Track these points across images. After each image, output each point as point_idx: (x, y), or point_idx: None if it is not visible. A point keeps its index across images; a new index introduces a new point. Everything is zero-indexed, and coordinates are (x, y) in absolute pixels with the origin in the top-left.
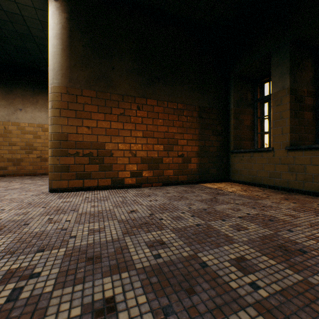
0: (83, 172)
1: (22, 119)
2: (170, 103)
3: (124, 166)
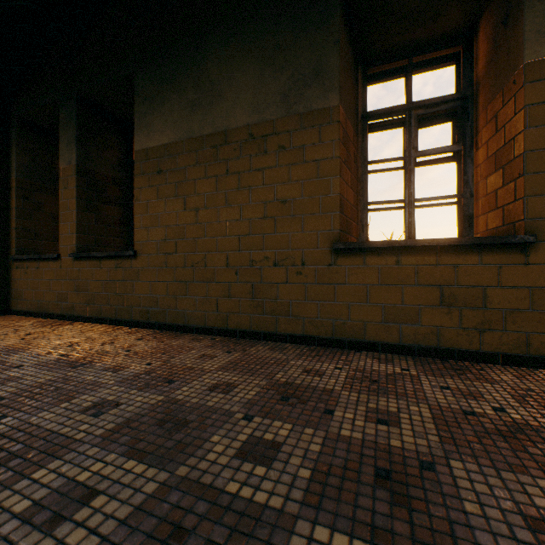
0: None
1: None
2: None
3: None
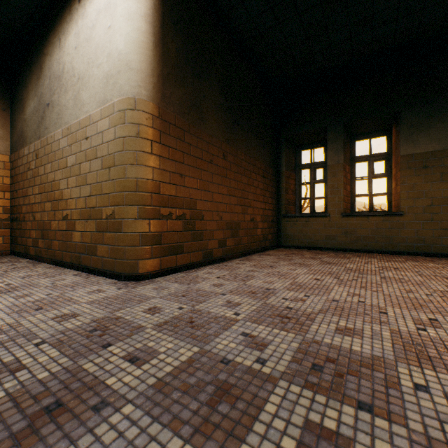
0: (177, 243)
1: None
2: (246, 156)
3: (213, 233)
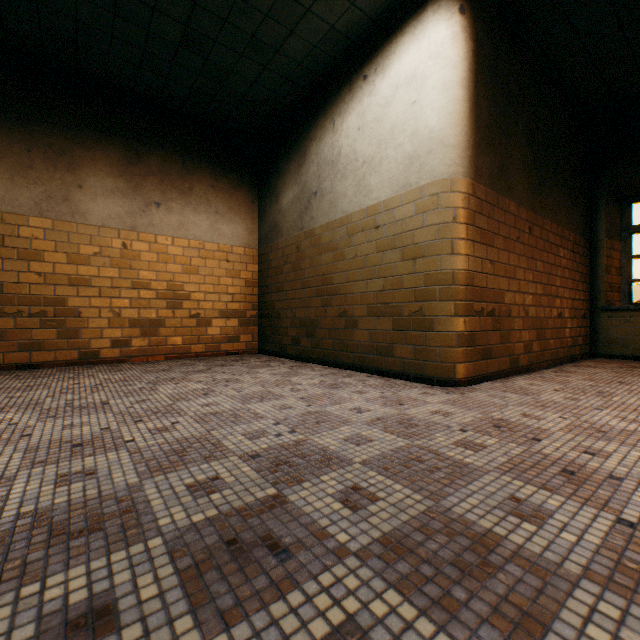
0: (487, 345)
1: (160, 228)
2: (552, 225)
3: (519, 334)
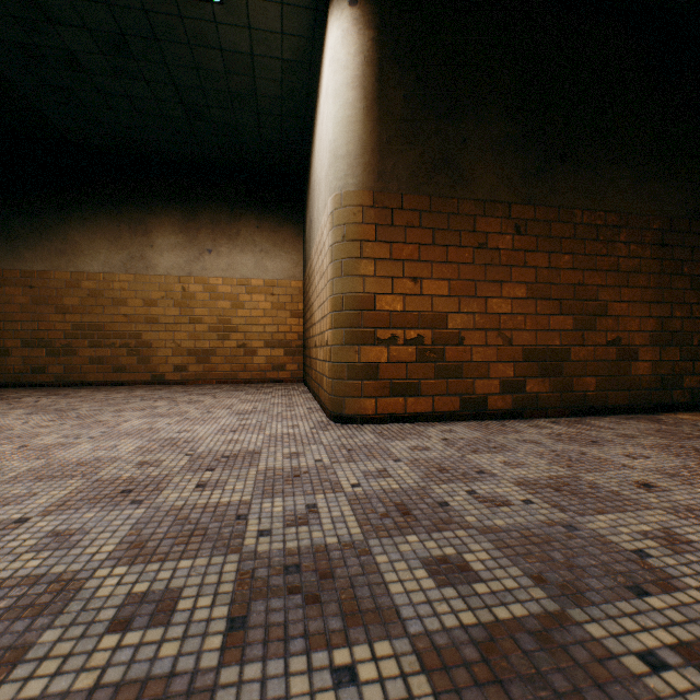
0: (405, 380)
1: (211, 271)
2: (588, 213)
3: (487, 368)
